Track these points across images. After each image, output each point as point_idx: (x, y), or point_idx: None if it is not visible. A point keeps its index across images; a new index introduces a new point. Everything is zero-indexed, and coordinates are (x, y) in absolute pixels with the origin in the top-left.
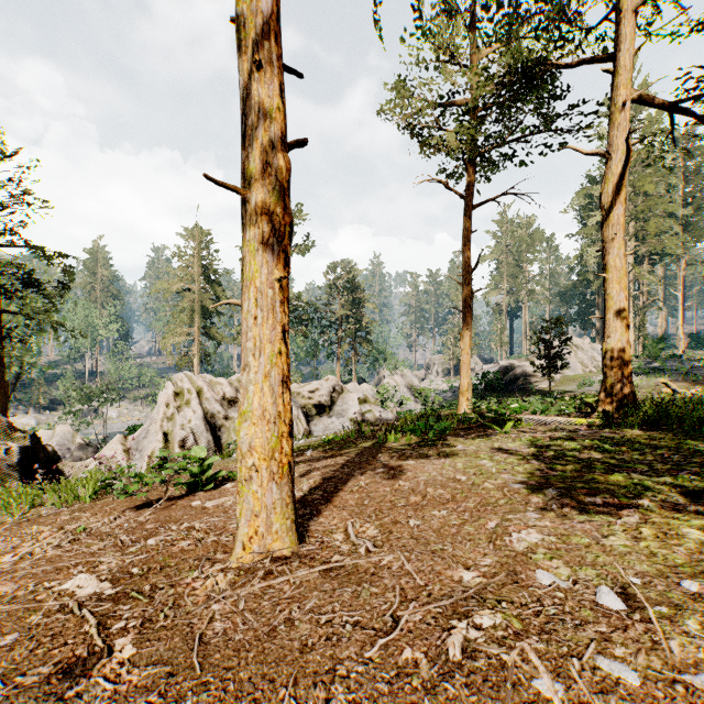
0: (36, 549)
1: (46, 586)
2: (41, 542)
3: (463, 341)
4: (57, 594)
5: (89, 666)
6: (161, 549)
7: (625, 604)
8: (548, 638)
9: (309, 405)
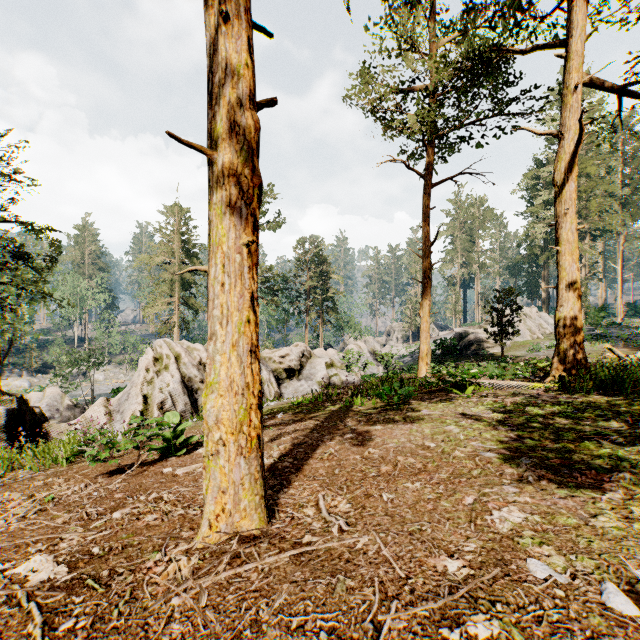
0: (0, 521)
1: None
2: (7, 513)
3: (423, 310)
4: (9, 579)
5: None
6: (125, 524)
7: (636, 606)
8: None
9: (280, 369)
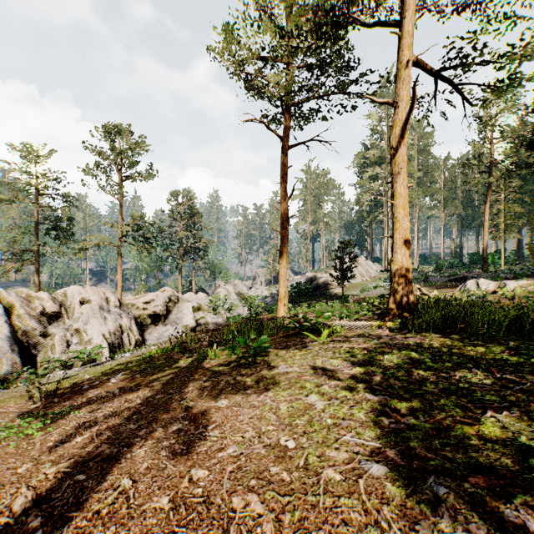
0: None
1: None
2: None
3: (281, 257)
4: None
5: None
6: None
7: None
8: None
9: (144, 315)
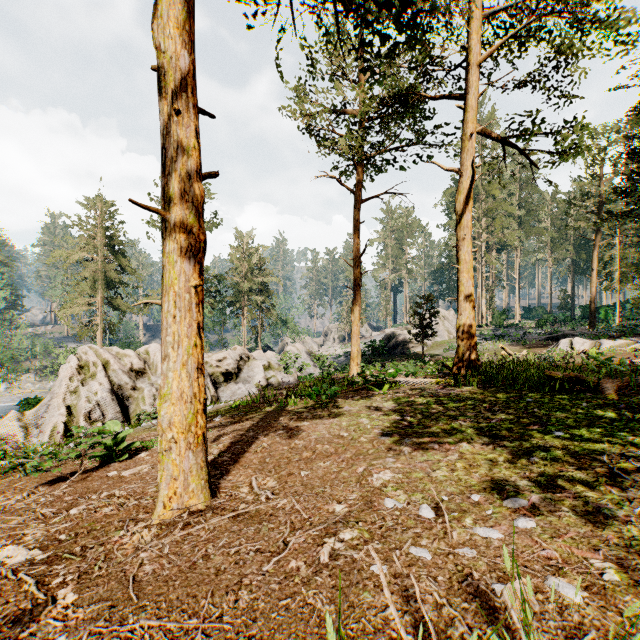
0: None
1: None
2: None
3: (354, 315)
4: None
5: (37, 613)
6: (85, 516)
7: (435, 514)
8: (384, 541)
9: (217, 373)
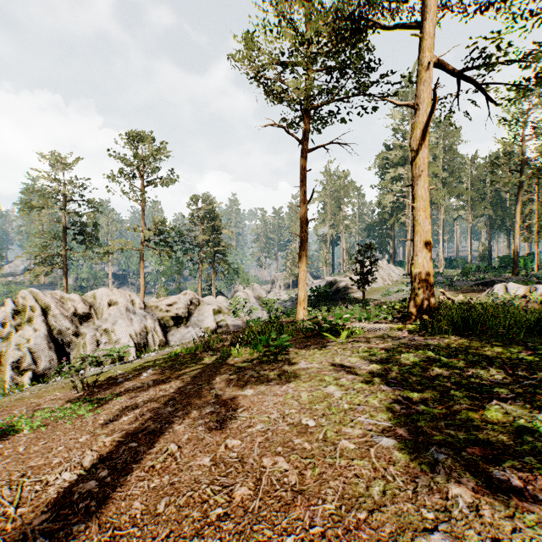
0: None
1: None
2: None
3: (301, 260)
4: None
5: None
6: None
7: None
8: None
9: (167, 317)
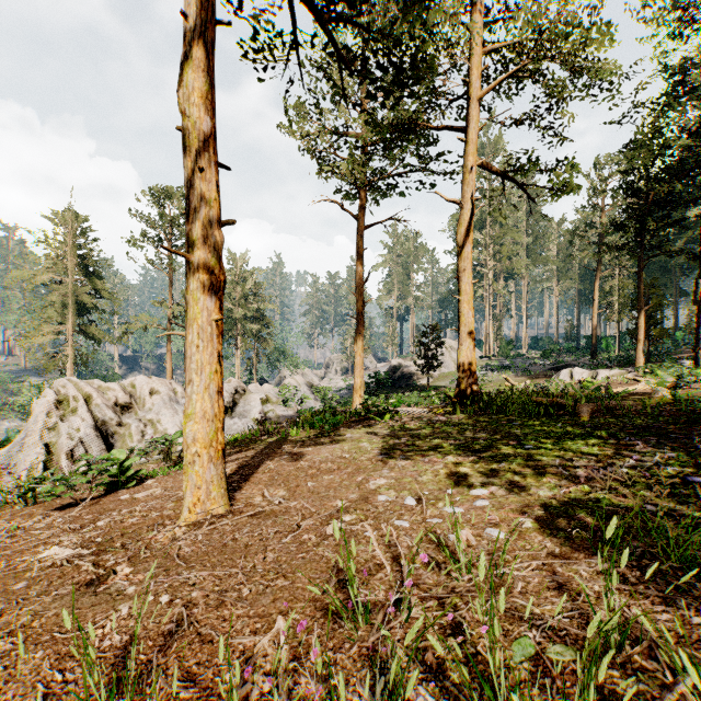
0: None
1: (22, 560)
2: None
3: (357, 345)
4: (38, 561)
5: (104, 580)
6: (113, 526)
7: (417, 502)
8: (376, 519)
9: None
